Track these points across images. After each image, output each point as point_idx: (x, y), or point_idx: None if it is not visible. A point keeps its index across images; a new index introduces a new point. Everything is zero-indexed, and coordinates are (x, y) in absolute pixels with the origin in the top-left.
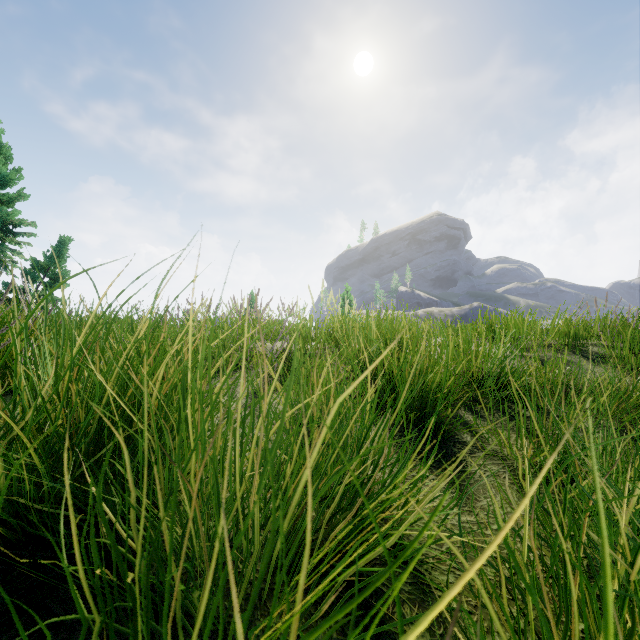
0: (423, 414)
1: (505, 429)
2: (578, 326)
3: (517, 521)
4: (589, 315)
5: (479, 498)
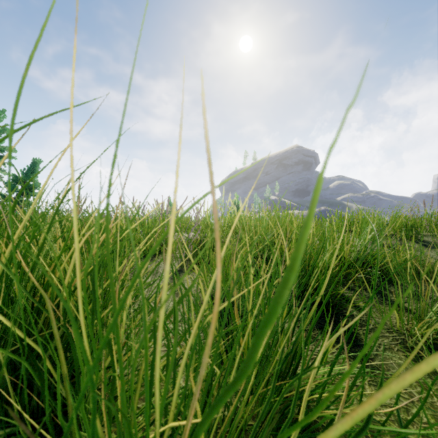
0: (314, 291)
1: (379, 303)
2: (411, 221)
3: (433, 403)
4: (414, 213)
5: (385, 375)
